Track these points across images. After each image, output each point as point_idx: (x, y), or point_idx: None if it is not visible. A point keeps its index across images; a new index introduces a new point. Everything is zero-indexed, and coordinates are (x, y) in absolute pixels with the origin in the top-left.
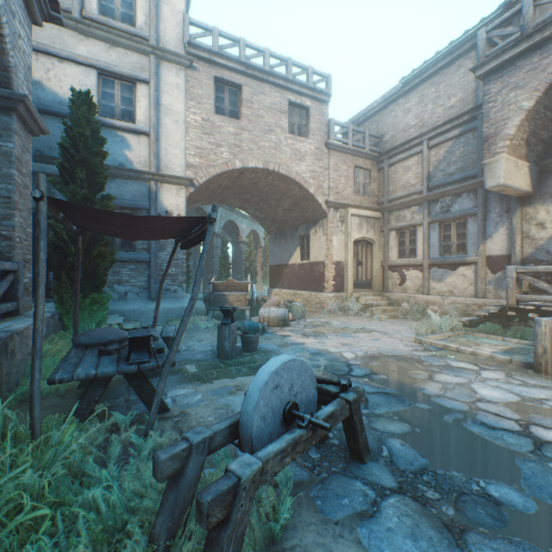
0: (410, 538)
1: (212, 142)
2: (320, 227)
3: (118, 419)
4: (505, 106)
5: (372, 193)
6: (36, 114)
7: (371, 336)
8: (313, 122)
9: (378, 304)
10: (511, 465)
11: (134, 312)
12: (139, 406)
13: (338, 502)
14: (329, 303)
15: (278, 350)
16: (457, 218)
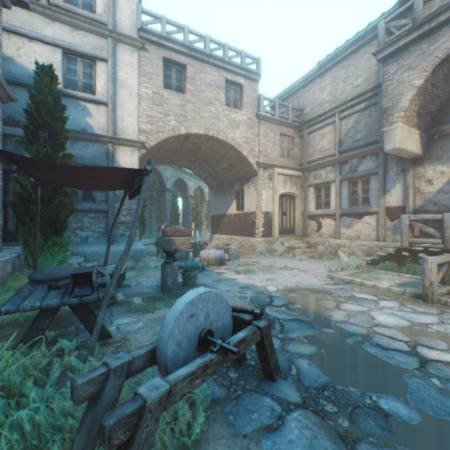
0: (308, 449)
1: (161, 112)
2: (252, 183)
3: (64, 345)
4: (400, 84)
5: (294, 156)
6: (4, 83)
7: (292, 273)
8: (246, 97)
9: (299, 246)
10: (400, 381)
11: (94, 254)
12: (86, 333)
13: (248, 417)
14: (259, 246)
15: (213, 285)
16: (363, 176)
